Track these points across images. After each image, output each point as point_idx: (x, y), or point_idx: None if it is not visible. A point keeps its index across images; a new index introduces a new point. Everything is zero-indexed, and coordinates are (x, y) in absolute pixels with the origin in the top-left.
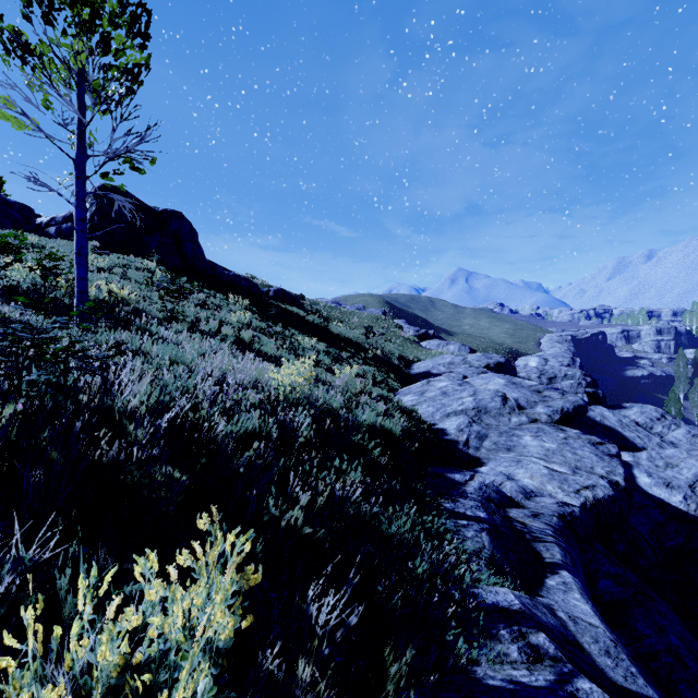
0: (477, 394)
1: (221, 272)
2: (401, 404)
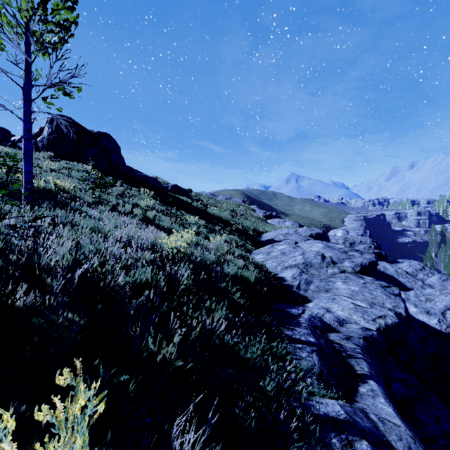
0: (305, 253)
1: (136, 173)
2: (255, 260)
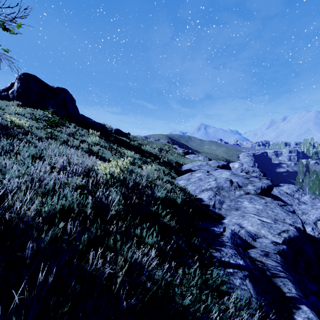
0: (217, 179)
1: (87, 120)
2: (179, 185)
